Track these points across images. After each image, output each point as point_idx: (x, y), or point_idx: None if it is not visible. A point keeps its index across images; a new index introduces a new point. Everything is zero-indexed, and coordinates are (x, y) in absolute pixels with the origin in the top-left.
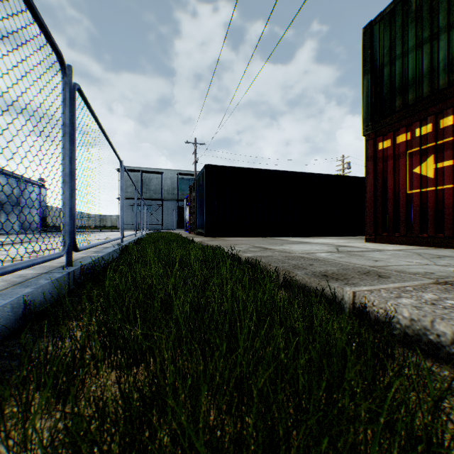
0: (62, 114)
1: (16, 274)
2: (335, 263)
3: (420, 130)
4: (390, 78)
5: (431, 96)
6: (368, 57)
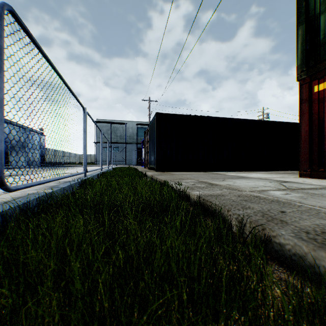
0: None
1: None
2: (310, 209)
3: None
4: None
5: None
6: (303, 9)
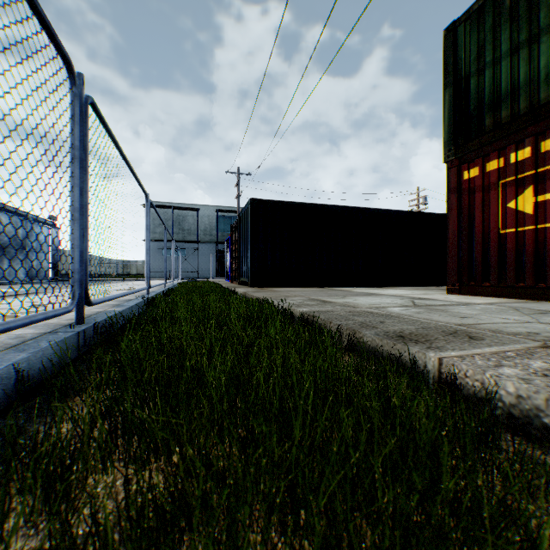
0: (71, 134)
1: (12, 335)
2: (412, 320)
3: (515, 155)
4: (478, 91)
5: (530, 112)
6: (451, 66)
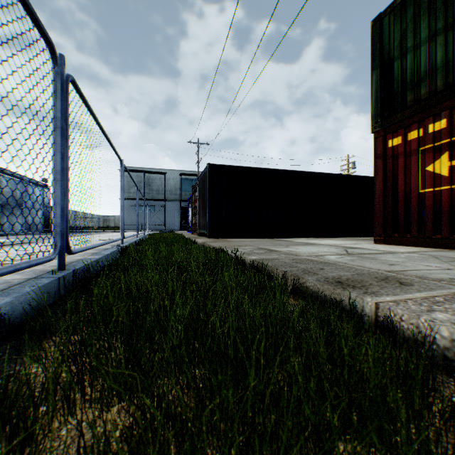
0: (53, 107)
1: (1, 280)
2: (347, 267)
3: (433, 126)
4: (401, 72)
5: (446, 89)
6: (377, 51)
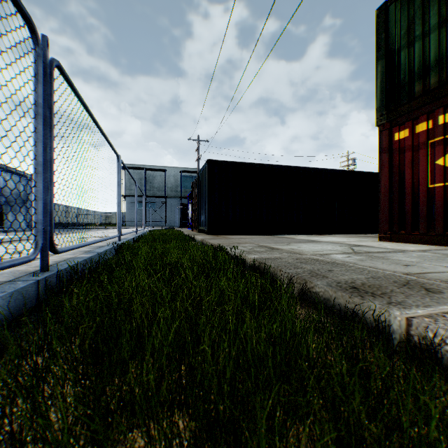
0: (34, 92)
1: None
2: (358, 268)
3: (444, 117)
4: (408, 62)
5: None
6: (382, 41)
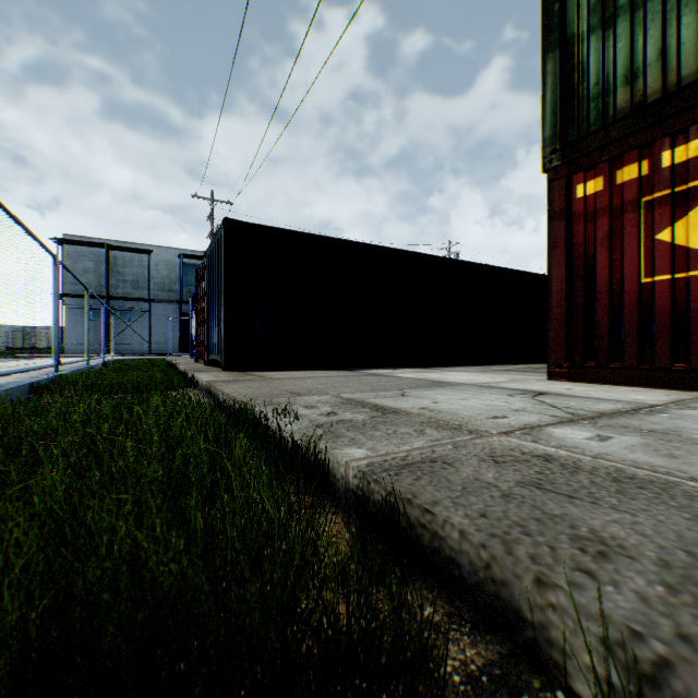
0: None
1: None
2: None
3: (672, 154)
4: (604, 54)
5: None
6: (556, 17)
